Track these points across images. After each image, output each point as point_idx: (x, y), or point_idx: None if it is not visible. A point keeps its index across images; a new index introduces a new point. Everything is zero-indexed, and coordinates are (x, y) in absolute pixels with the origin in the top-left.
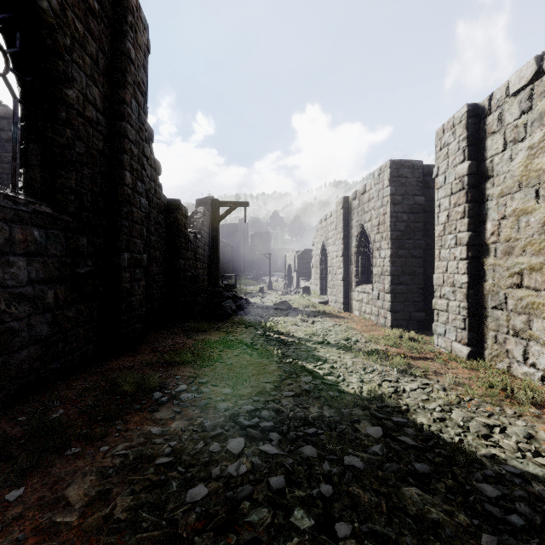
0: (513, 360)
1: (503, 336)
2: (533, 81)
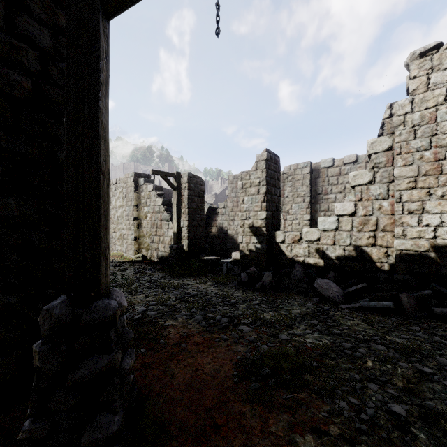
0: (113, 250)
1: (112, 245)
2: (116, 184)
